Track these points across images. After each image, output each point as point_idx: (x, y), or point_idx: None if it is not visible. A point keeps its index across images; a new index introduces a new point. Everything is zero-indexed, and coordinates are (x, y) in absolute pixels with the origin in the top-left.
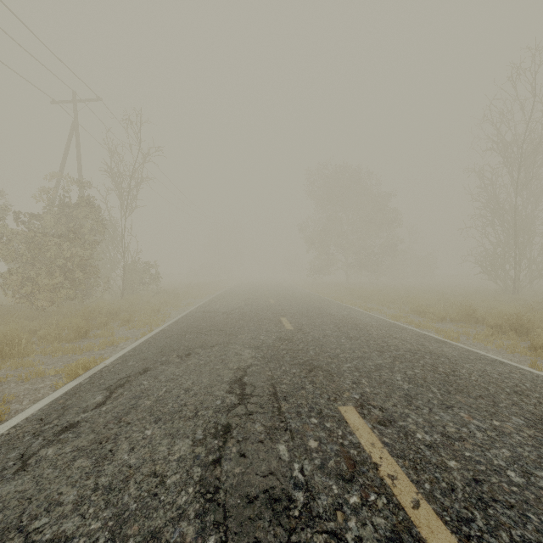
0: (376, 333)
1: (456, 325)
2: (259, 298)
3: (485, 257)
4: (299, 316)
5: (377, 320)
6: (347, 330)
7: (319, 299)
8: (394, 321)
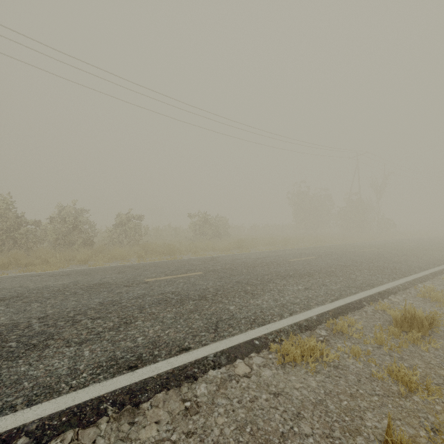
0: None
1: None
2: None
3: None
4: None
5: None
6: None
7: None
8: None
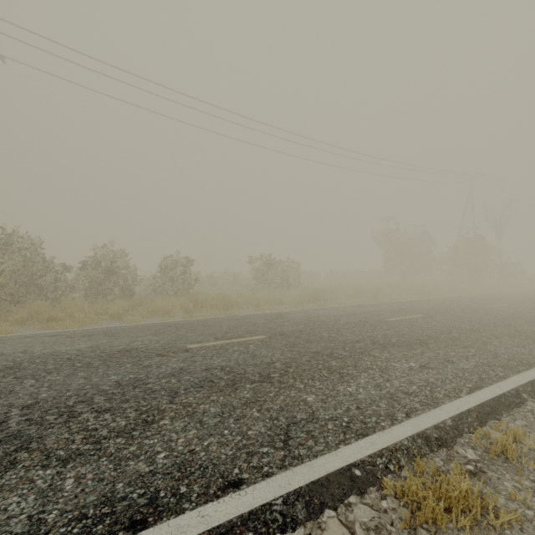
0: None
1: None
2: None
3: None
4: None
5: None
6: None
7: None
8: None
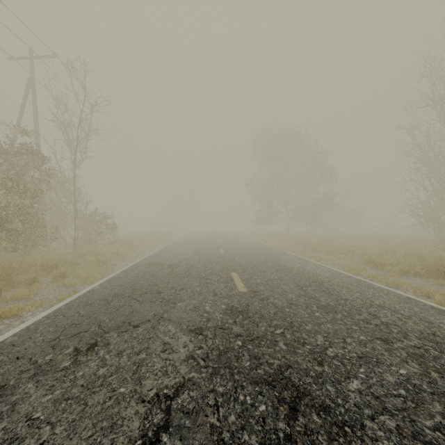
0: (350, 297)
1: (426, 281)
2: (209, 247)
3: (424, 208)
4: (251, 271)
5: (338, 275)
6: (313, 293)
7: (267, 248)
8: (354, 275)
